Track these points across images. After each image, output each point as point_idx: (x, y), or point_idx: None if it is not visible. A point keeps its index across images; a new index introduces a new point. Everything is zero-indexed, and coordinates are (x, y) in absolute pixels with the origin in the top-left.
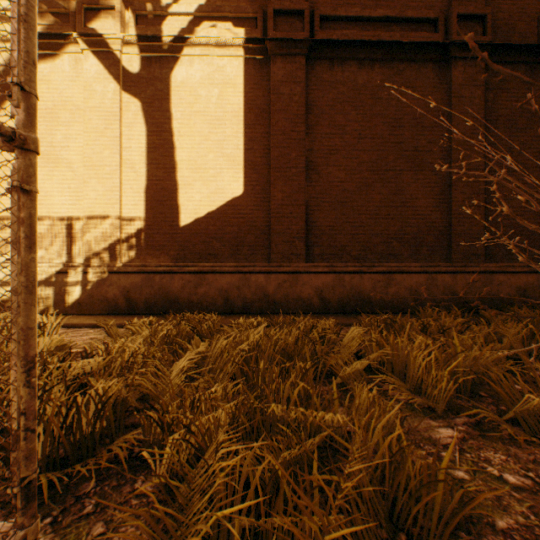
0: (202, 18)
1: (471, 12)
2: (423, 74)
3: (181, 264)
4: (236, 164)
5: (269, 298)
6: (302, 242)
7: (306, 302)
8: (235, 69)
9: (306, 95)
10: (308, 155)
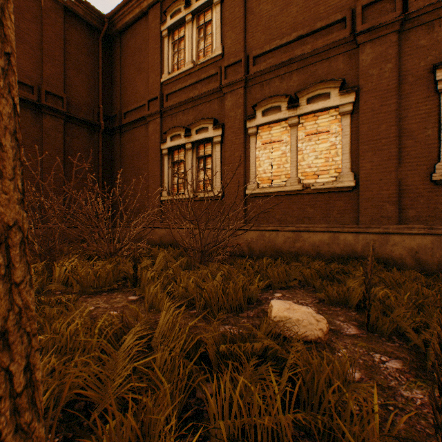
0: None
1: (55, 93)
2: (25, 114)
3: None
4: None
5: None
6: None
7: None
8: None
9: None
10: None
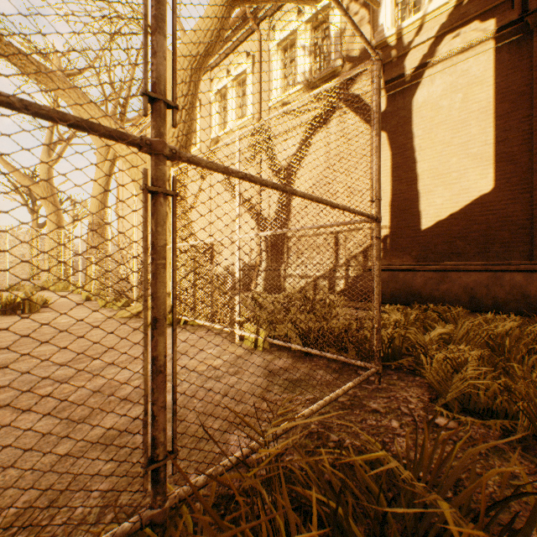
0: (444, 34)
1: None
2: None
3: (422, 263)
4: (483, 160)
5: (529, 299)
6: None
7: None
8: (482, 65)
9: None
10: None
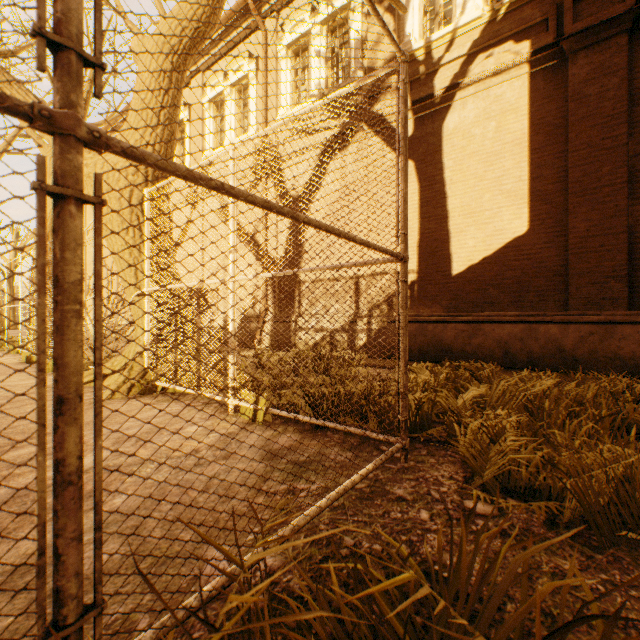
0: (476, 52)
1: None
2: None
3: (453, 314)
4: (518, 198)
5: (565, 353)
6: (620, 282)
7: (627, 362)
8: (517, 91)
9: (628, 83)
10: (632, 164)
